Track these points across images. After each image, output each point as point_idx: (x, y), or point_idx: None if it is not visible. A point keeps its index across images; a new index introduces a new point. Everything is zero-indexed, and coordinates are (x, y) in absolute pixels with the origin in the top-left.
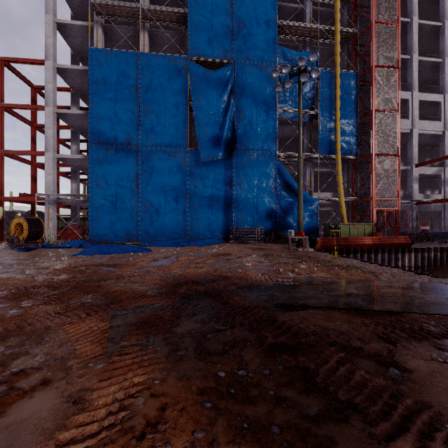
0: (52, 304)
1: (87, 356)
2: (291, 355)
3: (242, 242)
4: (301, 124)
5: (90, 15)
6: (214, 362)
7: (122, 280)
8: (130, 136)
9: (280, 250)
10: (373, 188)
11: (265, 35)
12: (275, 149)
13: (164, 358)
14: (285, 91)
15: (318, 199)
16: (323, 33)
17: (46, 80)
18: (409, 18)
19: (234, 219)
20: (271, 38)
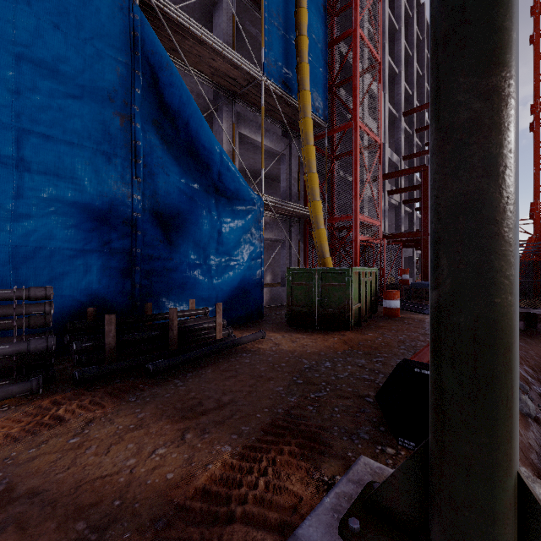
0: None
1: None
2: None
3: None
4: None
5: None
6: None
7: None
8: None
9: None
10: (358, 194)
11: None
12: None
13: None
14: None
15: (264, 200)
16: None
17: None
18: None
19: None
20: None
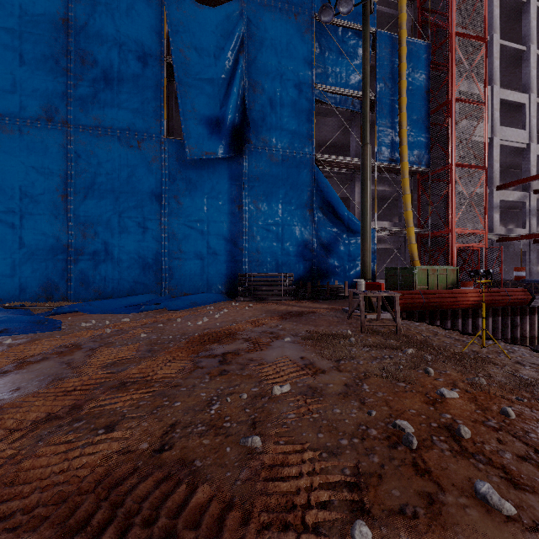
0: None
1: None
2: None
3: (259, 299)
4: (368, 82)
5: None
6: None
7: None
8: (51, 104)
9: (333, 319)
10: (453, 215)
11: None
12: (311, 148)
13: None
14: (325, 59)
15: (375, 230)
16: None
17: None
18: None
19: (245, 260)
20: None
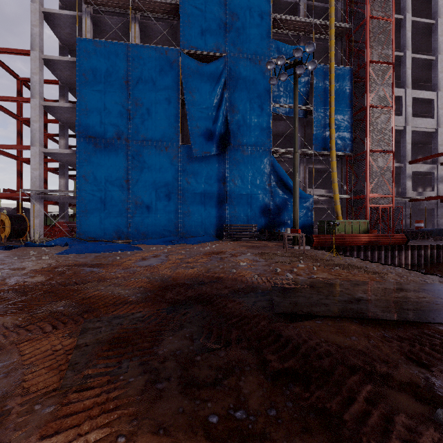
0: (15, 313)
1: (37, 392)
2: (304, 389)
3: (236, 240)
4: (296, 117)
5: (79, 5)
6: (204, 400)
7: (104, 282)
8: (120, 130)
9: (275, 248)
10: (368, 185)
11: (259, 28)
12: (269, 145)
13: (138, 394)
14: (279, 86)
15: (313, 196)
16: (317, 28)
17: (32, 71)
18: (402, 15)
19: (227, 216)
20: (265, 31)
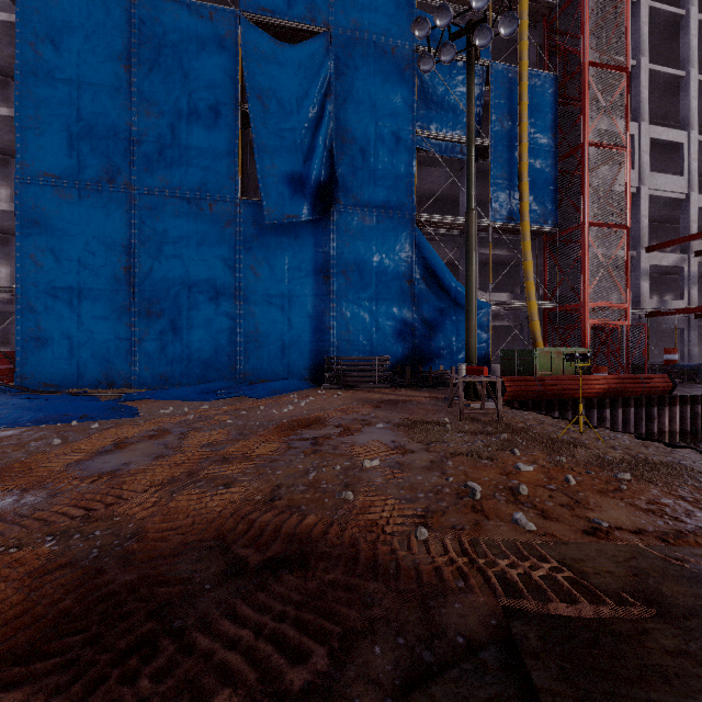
0: None
1: None
2: None
3: (349, 386)
4: (473, 139)
5: None
6: None
7: None
8: (113, 164)
9: (432, 407)
10: (586, 285)
11: None
12: (411, 207)
13: None
14: (429, 99)
15: (490, 305)
16: (495, 1)
17: None
18: None
19: (332, 340)
20: None
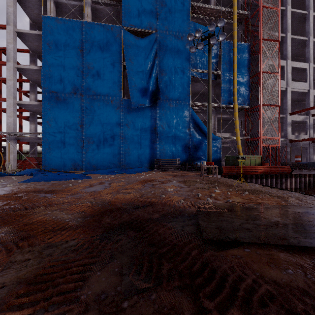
0: None
1: None
2: None
3: (164, 170)
4: (210, 77)
5: None
6: None
7: (52, 207)
8: (76, 86)
9: (194, 177)
10: (261, 130)
11: (181, 12)
12: (189, 99)
13: None
14: (196, 56)
15: (221, 138)
16: (224, 14)
17: (7, 41)
18: (284, 7)
19: (157, 152)
20: (186, 15)
